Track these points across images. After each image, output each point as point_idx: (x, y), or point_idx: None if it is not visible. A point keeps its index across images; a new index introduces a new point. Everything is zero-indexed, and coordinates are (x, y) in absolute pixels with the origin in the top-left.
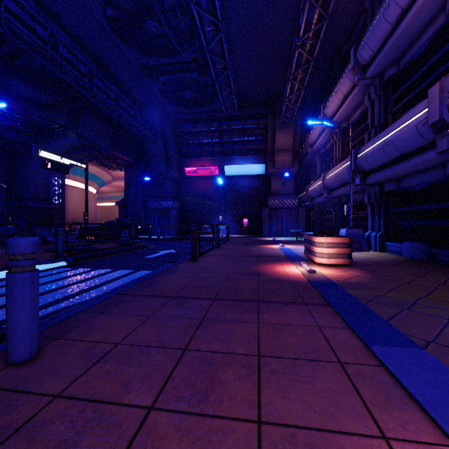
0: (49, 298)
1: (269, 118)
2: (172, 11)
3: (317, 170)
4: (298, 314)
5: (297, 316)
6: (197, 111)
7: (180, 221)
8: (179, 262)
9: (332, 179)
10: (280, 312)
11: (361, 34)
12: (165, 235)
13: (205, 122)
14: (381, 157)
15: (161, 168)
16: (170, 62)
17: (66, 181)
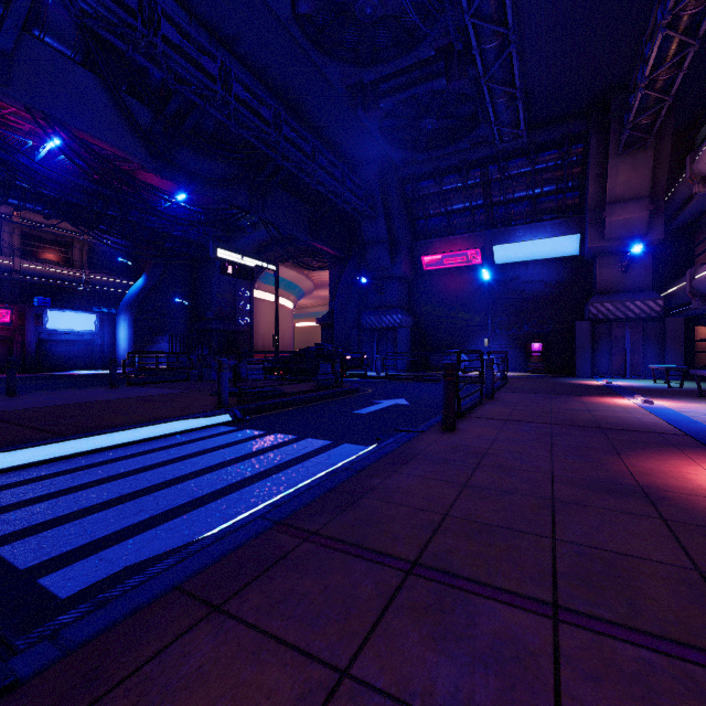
0: (166, 500)
1: (593, 140)
2: None
3: None
4: None
5: None
6: (444, 153)
7: (414, 347)
8: (419, 432)
9: None
10: None
11: None
12: (389, 371)
13: (458, 172)
14: None
15: (382, 260)
16: (397, 72)
17: (255, 293)
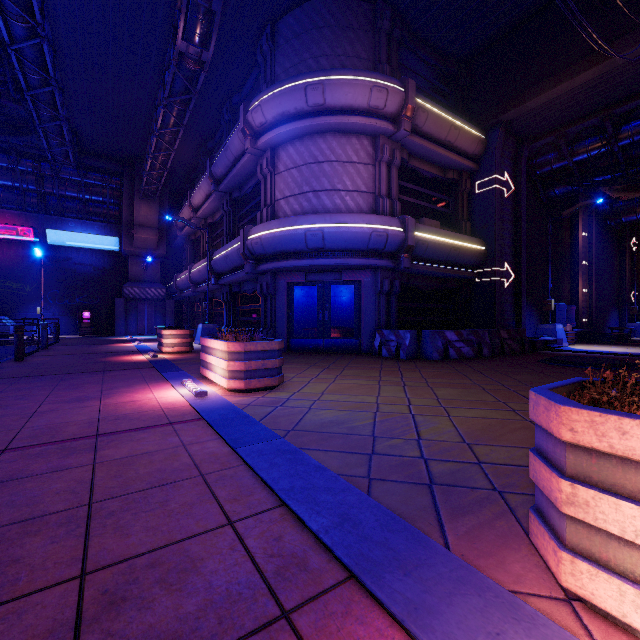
0: None
1: (126, 182)
2: None
3: (188, 257)
4: (131, 371)
5: (130, 372)
6: None
7: None
8: None
9: (197, 274)
10: (119, 372)
11: (222, 140)
12: None
13: (7, 154)
14: (225, 265)
15: None
16: None
17: None
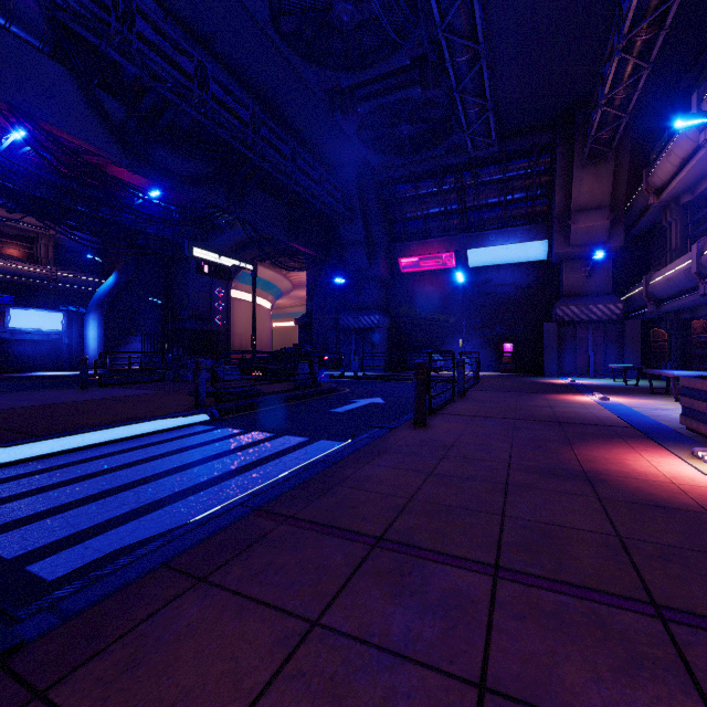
0: (147, 494)
1: (559, 151)
2: None
3: (672, 240)
4: None
5: None
6: (420, 158)
7: (391, 348)
8: (392, 428)
9: None
10: None
11: None
12: (367, 371)
13: (434, 177)
14: None
15: (360, 262)
16: (374, 78)
17: (232, 292)
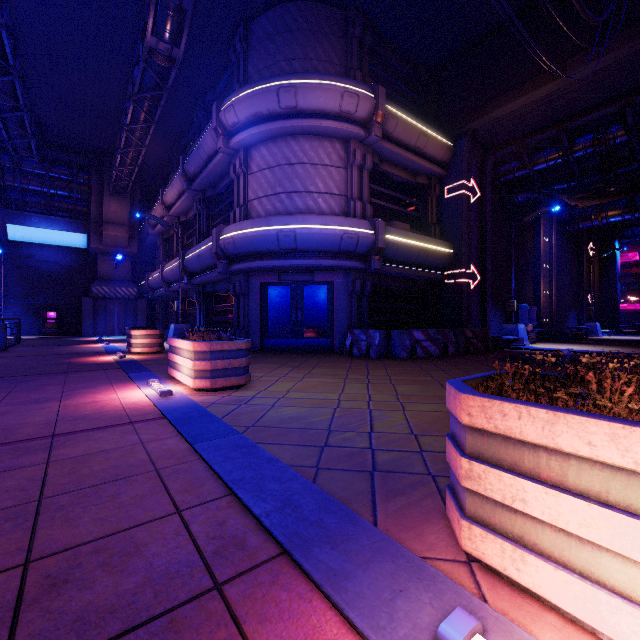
0: None
1: (94, 177)
2: None
3: (161, 256)
4: (96, 372)
5: (95, 373)
6: None
7: None
8: None
9: (170, 273)
10: (83, 373)
11: (196, 138)
12: None
13: None
14: (198, 264)
15: None
16: None
17: None
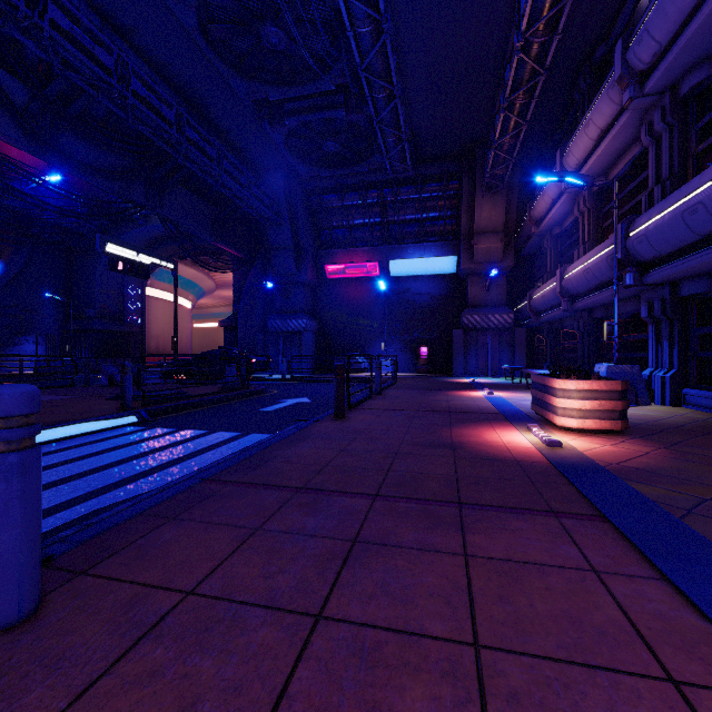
0: (97, 481)
1: (464, 180)
2: (305, 8)
3: (548, 263)
4: (544, 538)
5: (542, 543)
6: (345, 173)
7: (318, 351)
8: (315, 421)
9: (578, 279)
10: (506, 531)
11: (633, 20)
12: (295, 373)
13: (358, 191)
14: (677, 234)
15: (288, 266)
16: (301, 95)
17: (147, 290)
